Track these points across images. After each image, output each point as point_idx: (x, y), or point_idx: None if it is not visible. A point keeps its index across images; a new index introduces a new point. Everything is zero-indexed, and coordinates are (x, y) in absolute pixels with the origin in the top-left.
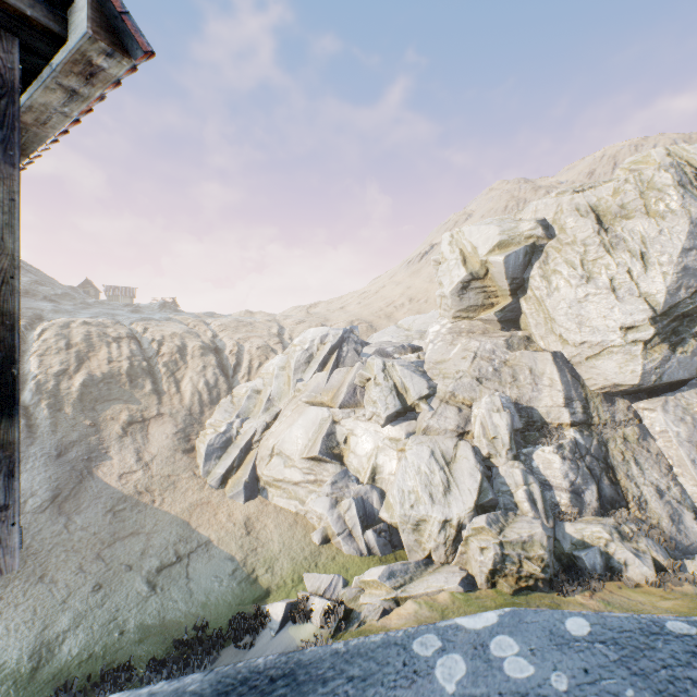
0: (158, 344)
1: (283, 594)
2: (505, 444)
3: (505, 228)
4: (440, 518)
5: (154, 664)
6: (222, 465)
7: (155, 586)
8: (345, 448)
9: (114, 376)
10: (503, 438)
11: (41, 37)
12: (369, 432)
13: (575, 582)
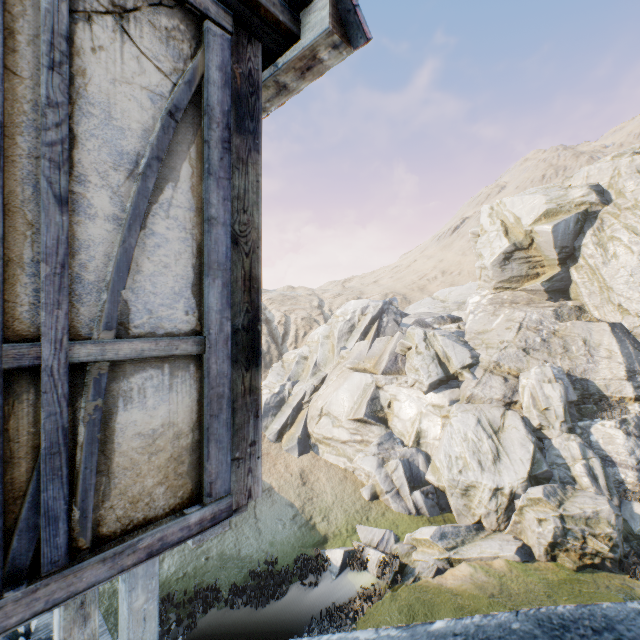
0: None
1: (339, 542)
2: (559, 416)
3: (553, 196)
4: (491, 486)
5: (235, 589)
6: (278, 422)
7: (230, 522)
8: (389, 412)
9: None
10: (556, 410)
11: (280, 40)
12: (412, 398)
13: None
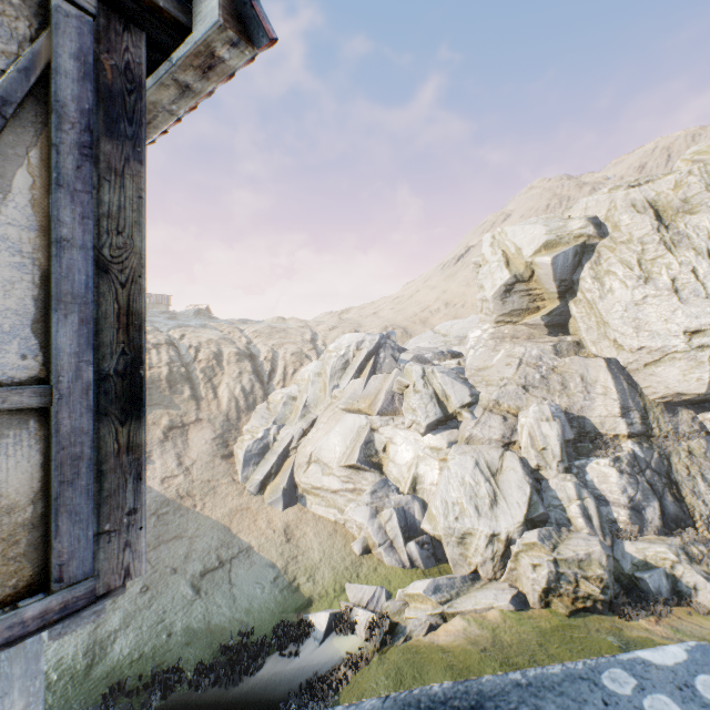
0: (195, 350)
1: (326, 603)
2: (556, 456)
3: (553, 227)
4: (487, 532)
5: (201, 668)
6: (260, 471)
7: (199, 590)
8: (384, 456)
9: (155, 381)
10: (553, 449)
11: (168, 30)
12: (409, 441)
13: (638, 605)
